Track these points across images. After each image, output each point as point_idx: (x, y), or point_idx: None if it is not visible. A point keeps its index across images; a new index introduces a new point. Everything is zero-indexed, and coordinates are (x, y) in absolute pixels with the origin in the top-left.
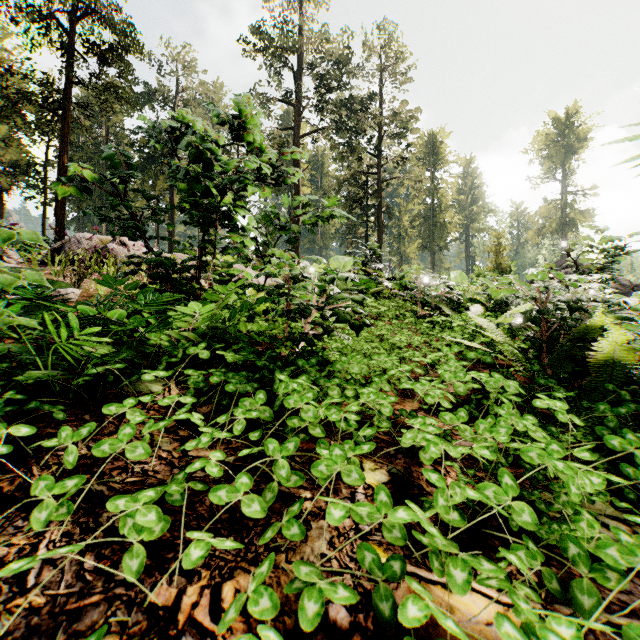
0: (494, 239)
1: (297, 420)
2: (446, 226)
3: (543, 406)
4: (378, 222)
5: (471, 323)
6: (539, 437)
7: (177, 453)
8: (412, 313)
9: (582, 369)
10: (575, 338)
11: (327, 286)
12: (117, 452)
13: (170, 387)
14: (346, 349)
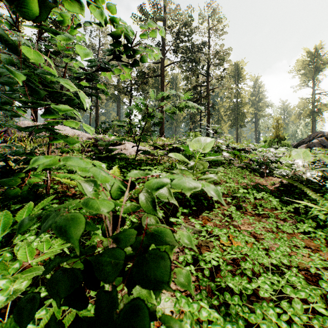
0: (275, 120)
1: None
2: (245, 114)
3: None
4: (207, 112)
5: None
6: None
7: None
8: (278, 199)
9: None
10: None
11: None
12: None
13: None
14: None
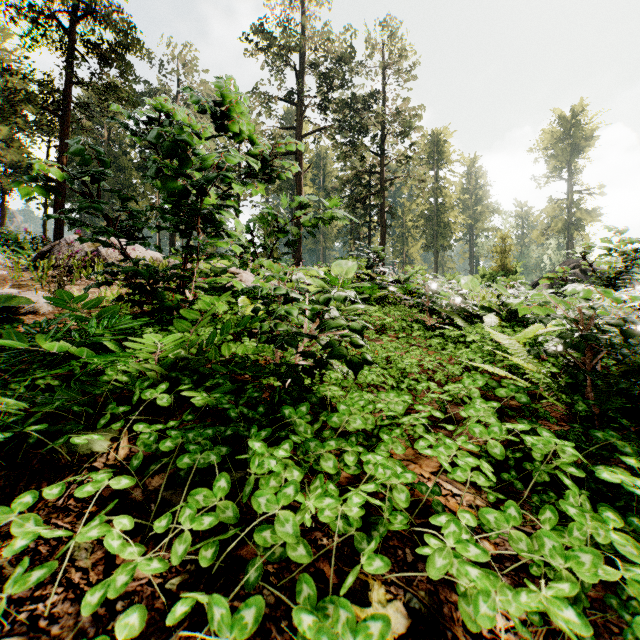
0: (499, 239)
1: (270, 533)
2: (450, 226)
3: (612, 480)
4: (381, 222)
5: (486, 336)
6: (631, 554)
7: (96, 574)
8: (421, 325)
9: (634, 406)
10: (632, 372)
11: (323, 307)
12: (6, 575)
13: (120, 441)
14: (347, 381)
